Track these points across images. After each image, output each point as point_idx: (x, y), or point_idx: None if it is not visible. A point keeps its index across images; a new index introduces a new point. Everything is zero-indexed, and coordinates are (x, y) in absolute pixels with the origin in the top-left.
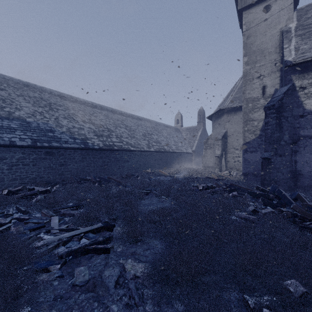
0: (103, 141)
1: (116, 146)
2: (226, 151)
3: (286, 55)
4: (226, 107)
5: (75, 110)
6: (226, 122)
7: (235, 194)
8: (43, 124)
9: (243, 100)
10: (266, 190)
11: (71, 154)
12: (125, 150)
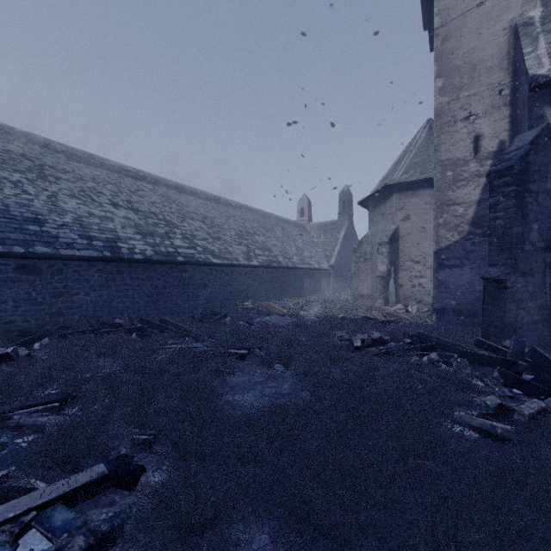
0: (153, 245)
1: (182, 255)
2: (398, 266)
3: (532, 66)
4: (397, 181)
5: (99, 182)
6: (397, 210)
7: (435, 359)
8: (17, 206)
9: (435, 164)
10: (501, 349)
11: (81, 272)
12: (200, 264)
